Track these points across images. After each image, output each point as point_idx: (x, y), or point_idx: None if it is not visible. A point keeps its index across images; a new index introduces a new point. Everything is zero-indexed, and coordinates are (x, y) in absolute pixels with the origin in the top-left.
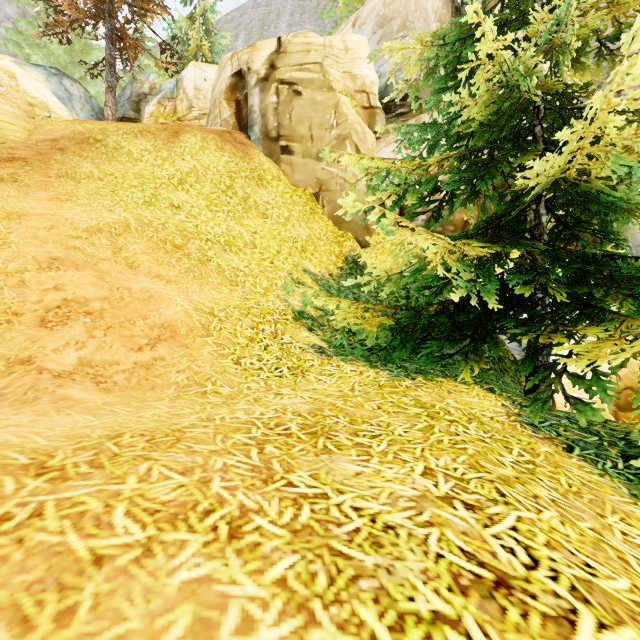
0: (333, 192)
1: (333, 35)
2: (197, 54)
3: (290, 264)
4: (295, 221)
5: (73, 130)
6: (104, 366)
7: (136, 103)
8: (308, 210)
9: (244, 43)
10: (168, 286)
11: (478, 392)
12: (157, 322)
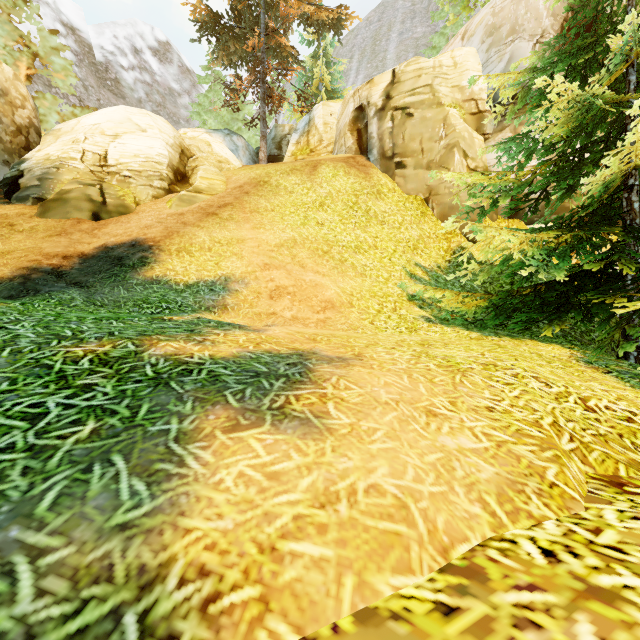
0: (442, 195)
1: (442, 53)
2: (319, 86)
3: (404, 260)
4: (408, 224)
5: (249, 177)
6: (303, 320)
7: (279, 143)
8: (419, 214)
9: (358, 63)
10: (324, 278)
11: (555, 347)
12: (323, 299)
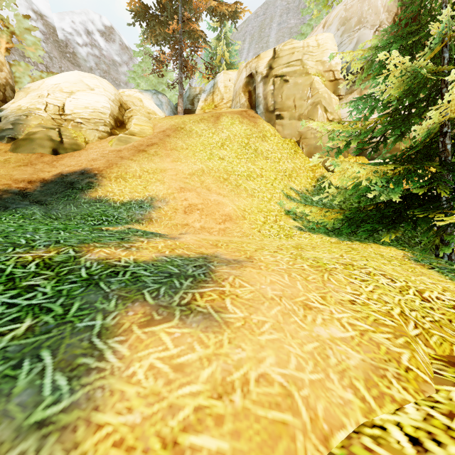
0: (309, 139)
1: (309, 37)
2: (221, 60)
3: (282, 185)
4: (285, 159)
5: (170, 124)
6: (209, 229)
7: (192, 100)
8: (293, 152)
9: (249, 44)
10: (224, 198)
11: (392, 249)
12: (223, 213)
